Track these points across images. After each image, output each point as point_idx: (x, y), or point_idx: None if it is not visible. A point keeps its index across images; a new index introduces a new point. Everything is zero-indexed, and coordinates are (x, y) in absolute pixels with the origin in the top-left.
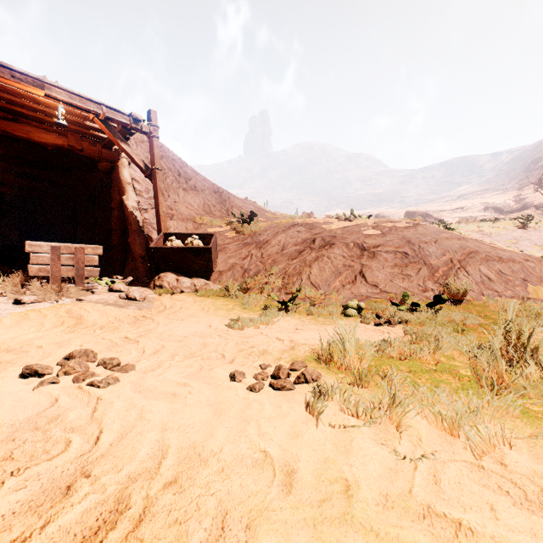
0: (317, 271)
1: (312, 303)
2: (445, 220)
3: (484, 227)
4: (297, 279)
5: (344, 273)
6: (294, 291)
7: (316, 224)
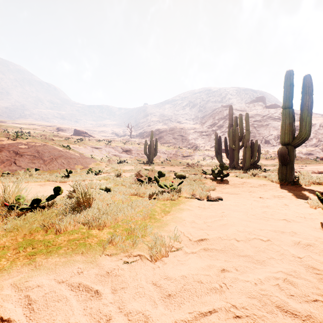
0: None
1: None
2: (94, 136)
3: (93, 144)
4: None
5: (6, 162)
6: None
7: None
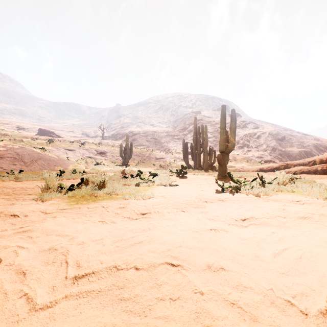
0: None
1: None
2: (62, 136)
3: (66, 146)
4: None
5: None
6: None
7: None
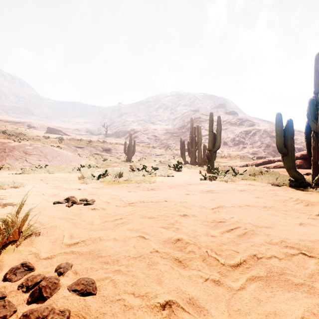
0: (9, 159)
1: (9, 169)
2: (69, 134)
3: (76, 144)
4: (0, 162)
5: (19, 160)
6: (1, 166)
7: (4, 142)
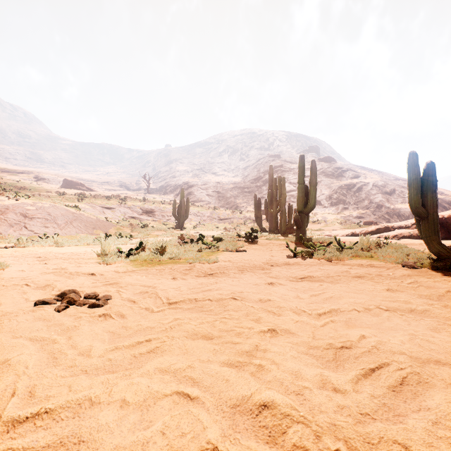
0: None
1: None
2: (95, 190)
3: (103, 203)
4: None
5: (15, 227)
6: None
7: None
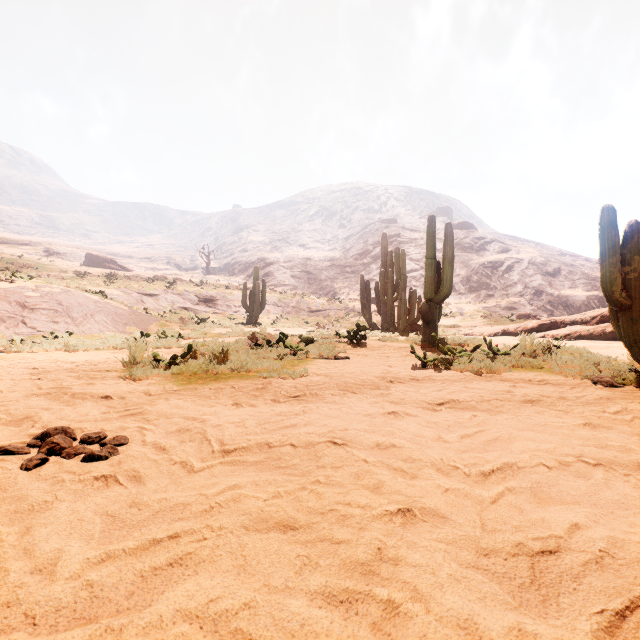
0: None
1: None
2: (131, 269)
3: (141, 288)
4: None
5: (9, 322)
6: None
7: None
